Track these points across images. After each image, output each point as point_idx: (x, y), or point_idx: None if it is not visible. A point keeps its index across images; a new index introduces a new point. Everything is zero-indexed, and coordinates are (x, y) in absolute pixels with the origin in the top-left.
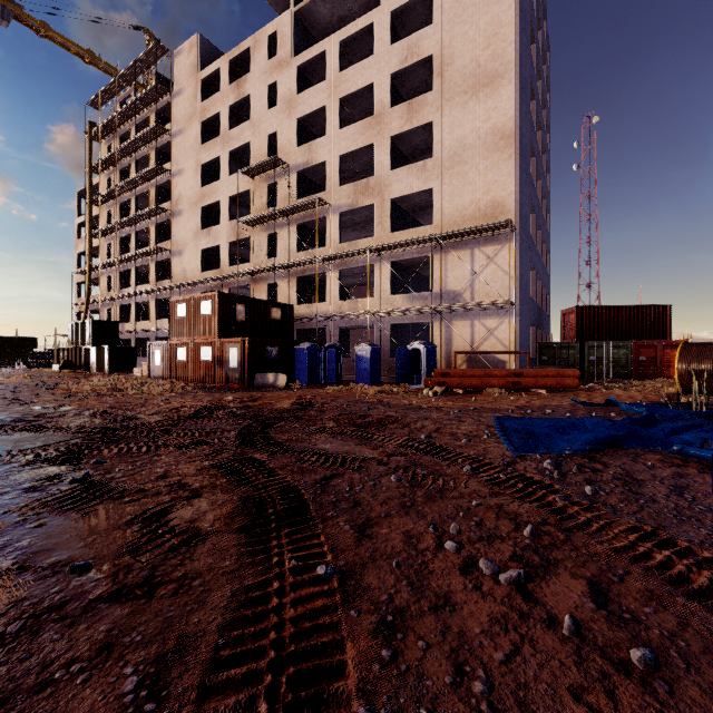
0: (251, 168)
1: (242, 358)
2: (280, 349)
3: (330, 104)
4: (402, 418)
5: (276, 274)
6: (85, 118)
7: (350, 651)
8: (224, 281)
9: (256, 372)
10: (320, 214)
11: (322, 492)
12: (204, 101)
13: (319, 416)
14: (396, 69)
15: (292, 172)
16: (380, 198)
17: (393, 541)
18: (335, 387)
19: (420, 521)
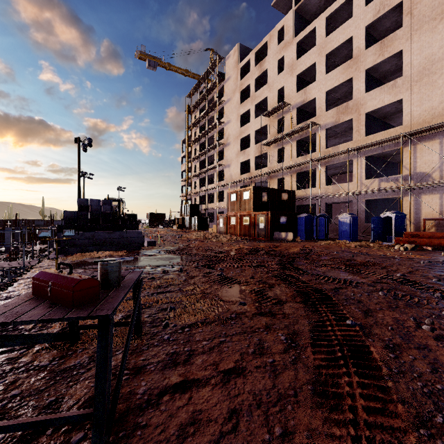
0: (268, 112)
1: (266, 223)
2: (287, 217)
3: (319, 60)
4: (380, 263)
5: (283, 172)
6: (185, 104)
7: (373, 349)
8: (252, 179)
9: (274, 231)
10: (312, 132)
11: (337, 294)
12: (241, 80)
13: (319, 258)
14: (369, 22)
15: (293, 109)
16: (357, 114)
17: (387, 320)
18: (325, 241)
19: (403, 315)
